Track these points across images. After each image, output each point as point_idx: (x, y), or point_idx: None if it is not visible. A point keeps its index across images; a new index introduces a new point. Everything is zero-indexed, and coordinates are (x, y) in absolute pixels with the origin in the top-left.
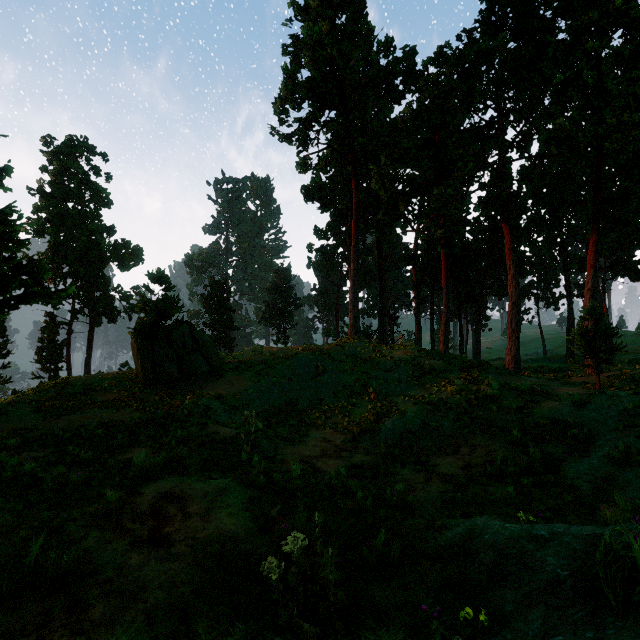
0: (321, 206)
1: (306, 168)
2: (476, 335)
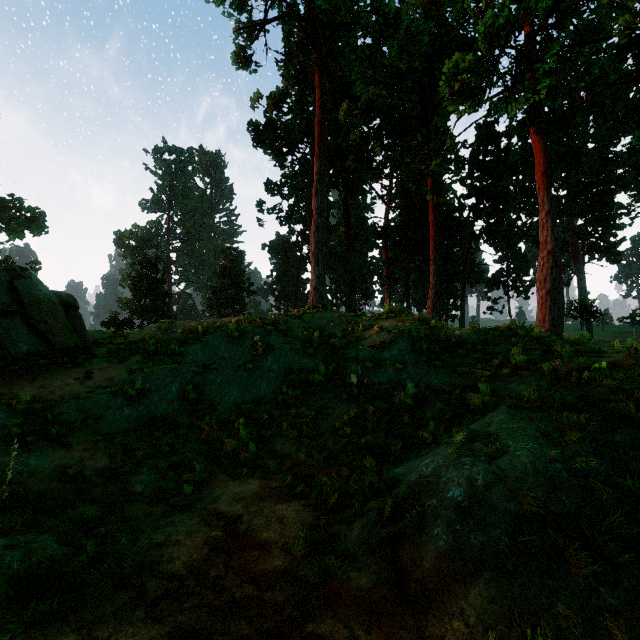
0: (275, 154)
1: (247, 62)
2: (460, 319)
